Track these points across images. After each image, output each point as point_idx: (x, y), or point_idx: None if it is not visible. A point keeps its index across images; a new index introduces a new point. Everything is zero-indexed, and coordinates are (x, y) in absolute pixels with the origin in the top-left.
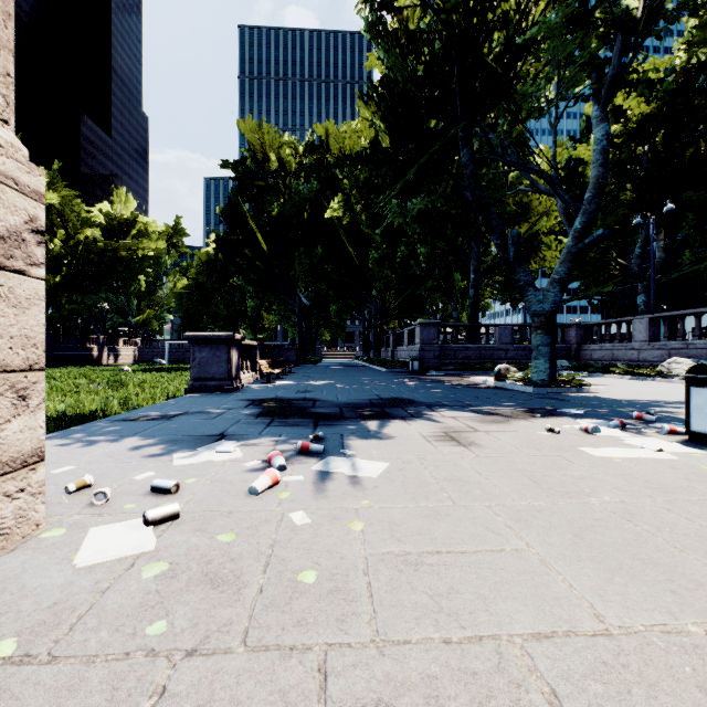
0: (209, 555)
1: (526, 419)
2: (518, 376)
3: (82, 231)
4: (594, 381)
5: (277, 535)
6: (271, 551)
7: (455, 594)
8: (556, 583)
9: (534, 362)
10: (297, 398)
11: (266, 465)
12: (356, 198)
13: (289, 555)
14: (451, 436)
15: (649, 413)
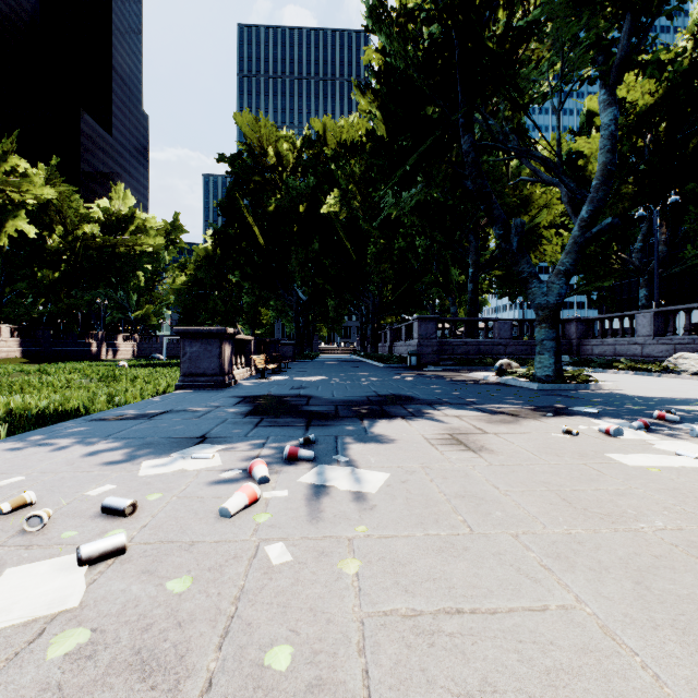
0: (149, 615)
1: (537, 418)
2: (521, 371)
3: (80, 227)
4: (599, 377)
5: (246, 580)
6: (234, 609)
7: (492, 694)
8: (634, 672)
9: (538, 357)
10: (291, 394)
11: (247, 476)
12: (353, 192)
13: (258, 615)
14: (457, 439)
15: (669, 412)
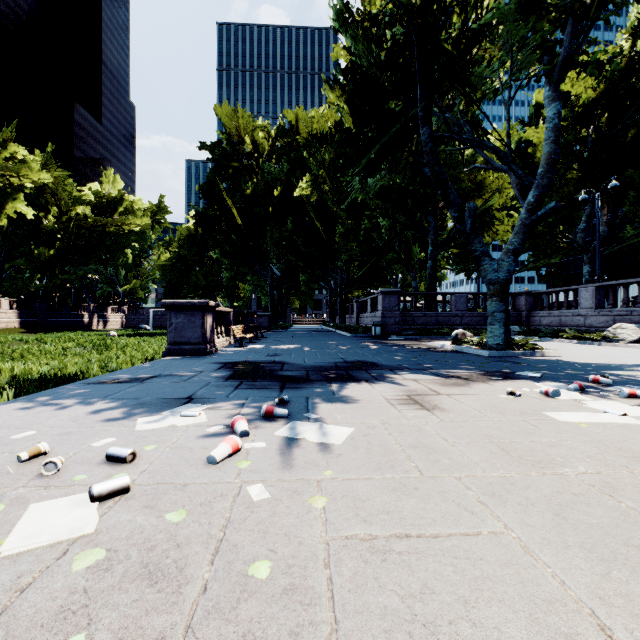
0: (153, 539)
1: (485, 382)
2: (474, 340)
3: (74, 208)
4: (545, 345)
5: (232, 513)
6: (222, 534)
7: (430, 595)
8: (545, 580)
9: (489, 328)
10: (267, 361)
11: (229, 430)
12: (323, 177)
13: (242, 539)
14: (414, 400)
15: (604, 376)
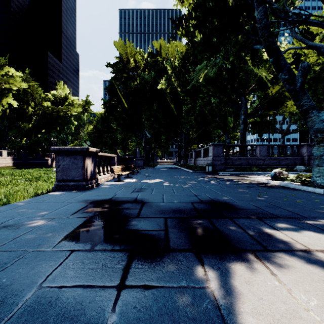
0: None
1: None
2: (296, 178)
3: (42, 103)
4: None
5: None
6: None
7: None
8: None
9: (317, 168)
10: (129, 199)
11: None
12: (174, 78)
13: None
14: None
15: None
